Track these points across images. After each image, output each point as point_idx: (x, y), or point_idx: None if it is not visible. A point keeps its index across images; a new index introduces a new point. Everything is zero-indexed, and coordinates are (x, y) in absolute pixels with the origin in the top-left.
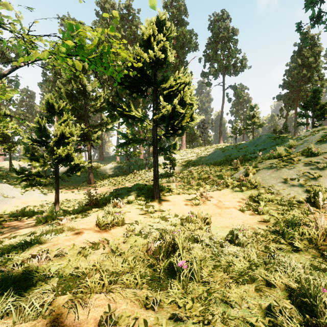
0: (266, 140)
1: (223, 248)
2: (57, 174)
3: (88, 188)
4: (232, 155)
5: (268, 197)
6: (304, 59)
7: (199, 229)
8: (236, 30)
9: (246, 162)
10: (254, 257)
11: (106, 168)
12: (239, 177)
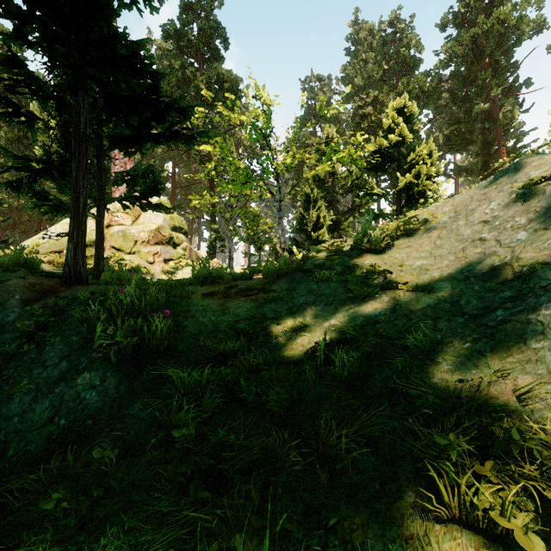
0: None
1: None
2: None
3: None
4: None
5: None
6: None
7: None
8: None
9: None
10: None
11: None
12: None
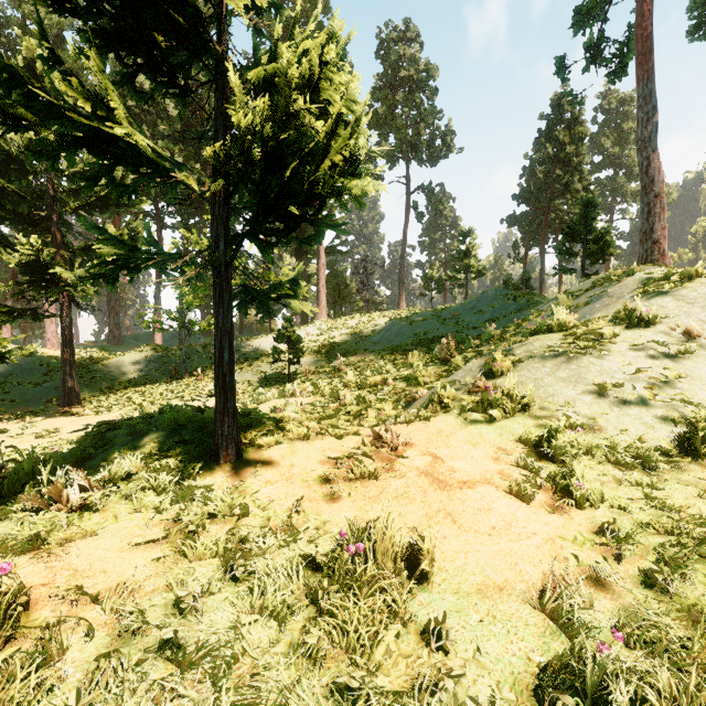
0: (498, 301)
1: None
2: None
3: None
4: (429, 332)
5: (578, 442)
6: (557, 146)
7: (390, 624)
8: (433, 68)
9: (462, 347)
10: None
11: (120, 363)
12: (470, 379)
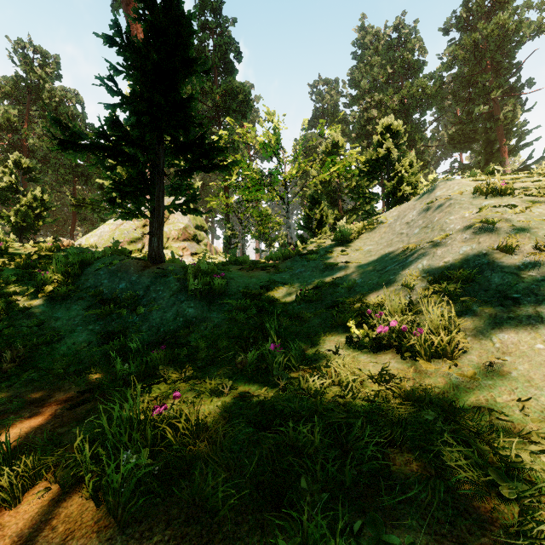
0: None
1: None
2: None
3: None
4: None
5: None
6: None
7: None
8: None
9: None
10: None
11: None
12: None
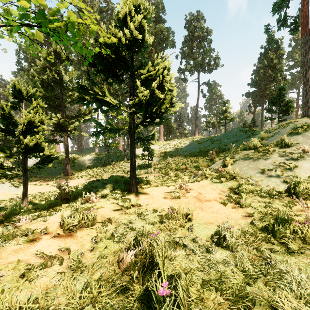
0: (238, 133)
1: (209, 252)
2: (25, 166)
3: (58, 181)
4: (207, 147)
5: (248, 189)
6: (269, 60)
7: (180, 227)
8: (210, 31)
9: (220, 154)
10: (250, 266)
11: (84, 159)
12: (217, 167)
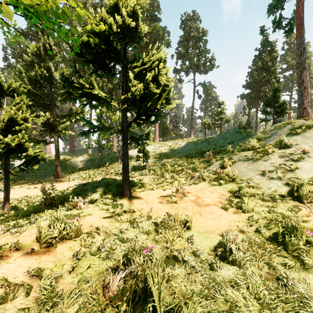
0: (234, 134)
1: (213, 269)
2: (7, 169)
3: (43, 185)
4: (203, 148)
5: (250, 192)
6: (263, 62)
7: (178, 237)
8: (205, 31)
9: (216, 155)
10: (265, 291)
11: (76, 161)
12: (215, 169)
